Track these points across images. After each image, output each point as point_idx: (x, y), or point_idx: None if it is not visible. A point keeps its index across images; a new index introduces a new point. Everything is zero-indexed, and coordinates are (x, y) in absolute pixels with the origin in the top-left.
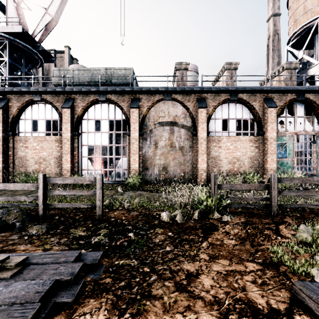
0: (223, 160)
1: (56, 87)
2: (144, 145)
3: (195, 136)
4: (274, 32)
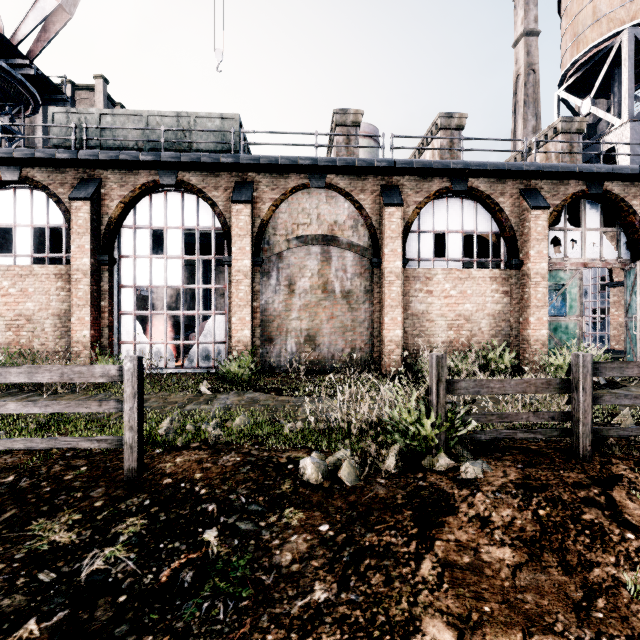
0: (436, 320)
1: (55, 151)
2: (265, 287)
3: (377, 269)
4: (528, 67)
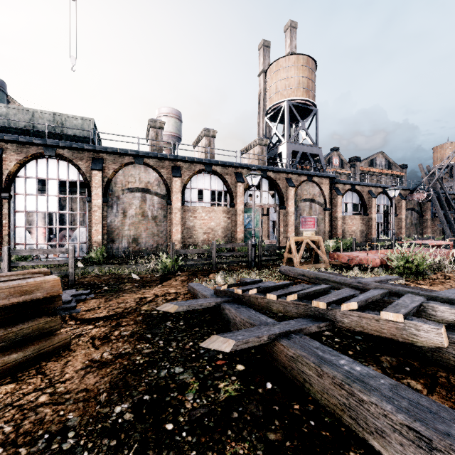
0: (198, 230)
1: None
2: (110, 213)
3: (170, 206)
4: (265, 90)
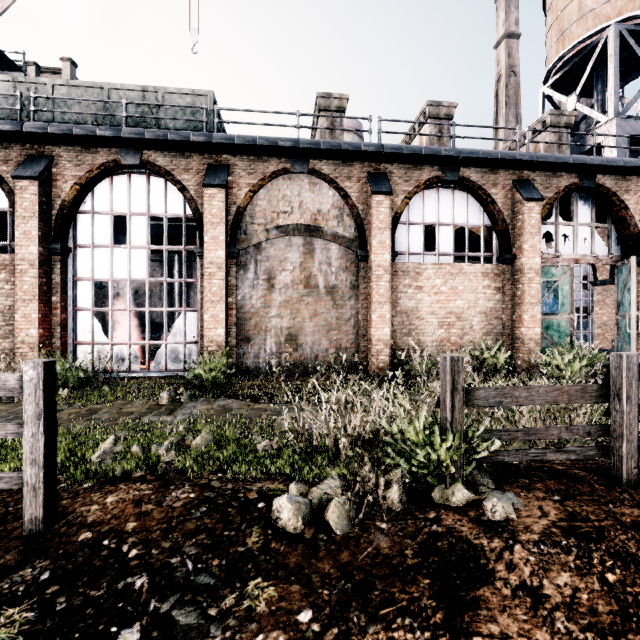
0: (426, 318)
1: None
2: (242, 281)
3: (364, 262)
4: (509, 69)
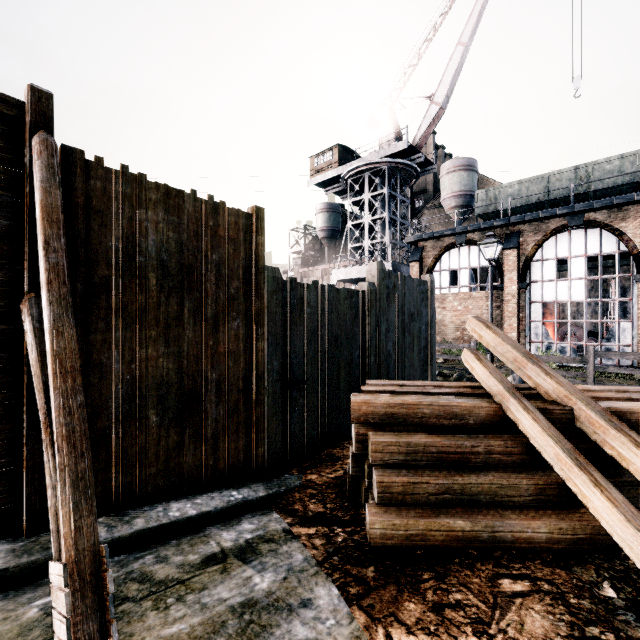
0: None
1: (493, 221)
2: None
3: None
4: None
